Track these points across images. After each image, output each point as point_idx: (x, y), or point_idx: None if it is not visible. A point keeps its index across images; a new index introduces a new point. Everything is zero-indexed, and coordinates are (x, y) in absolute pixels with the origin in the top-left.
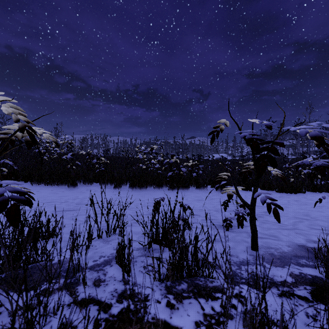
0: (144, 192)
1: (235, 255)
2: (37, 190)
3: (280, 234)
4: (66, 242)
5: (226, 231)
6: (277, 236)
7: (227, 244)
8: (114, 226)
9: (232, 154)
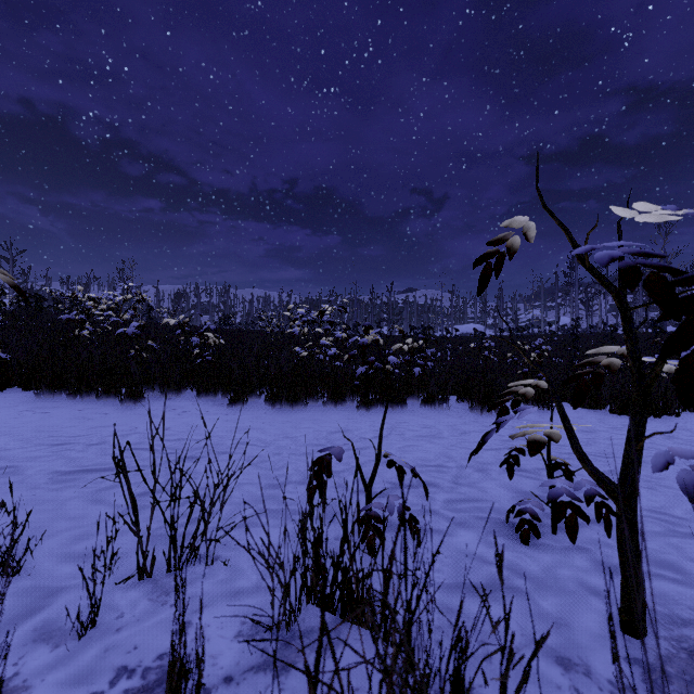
0: (299, 413)
1: (578, 660)
2: (44, 410)
3: (684, 558)
4: (34, 598)
5: (524, 546)
6: (678, 567)
7: (539, 606)
8: (194, 537)
9: (495, 325)
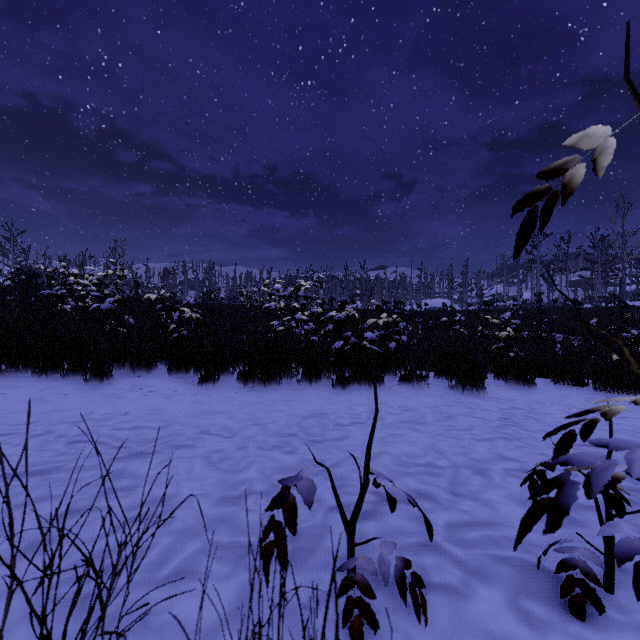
0: (272, 393)
1: None
2: (1, 391)
3: None
4: None
5: (577, 621)
6: None
7: None
8: (82, 630)
9: (461, 300)
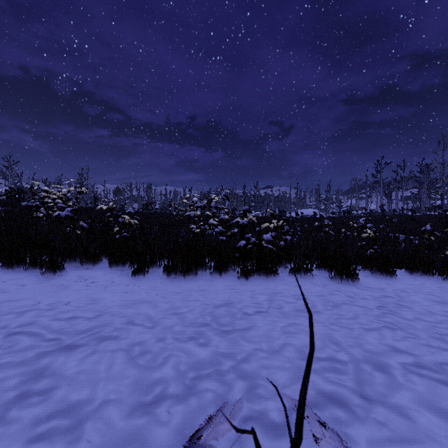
0: (190, 283)
1: None
2: None
3: None
4: None
5: None
6: None
7: None
8: None
9: (325, 210)
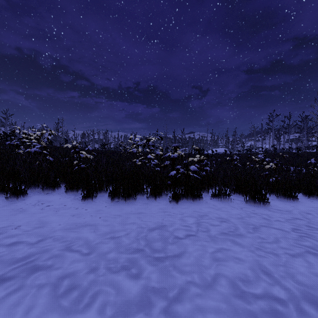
0: (130, 206)
1: None
2: None
3: None
4: None
5: None
6: None
7: None
8: None
9: (232, 148)
